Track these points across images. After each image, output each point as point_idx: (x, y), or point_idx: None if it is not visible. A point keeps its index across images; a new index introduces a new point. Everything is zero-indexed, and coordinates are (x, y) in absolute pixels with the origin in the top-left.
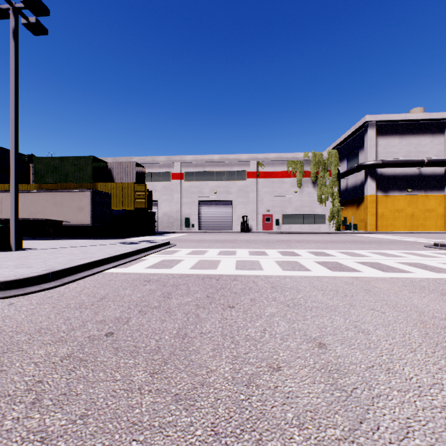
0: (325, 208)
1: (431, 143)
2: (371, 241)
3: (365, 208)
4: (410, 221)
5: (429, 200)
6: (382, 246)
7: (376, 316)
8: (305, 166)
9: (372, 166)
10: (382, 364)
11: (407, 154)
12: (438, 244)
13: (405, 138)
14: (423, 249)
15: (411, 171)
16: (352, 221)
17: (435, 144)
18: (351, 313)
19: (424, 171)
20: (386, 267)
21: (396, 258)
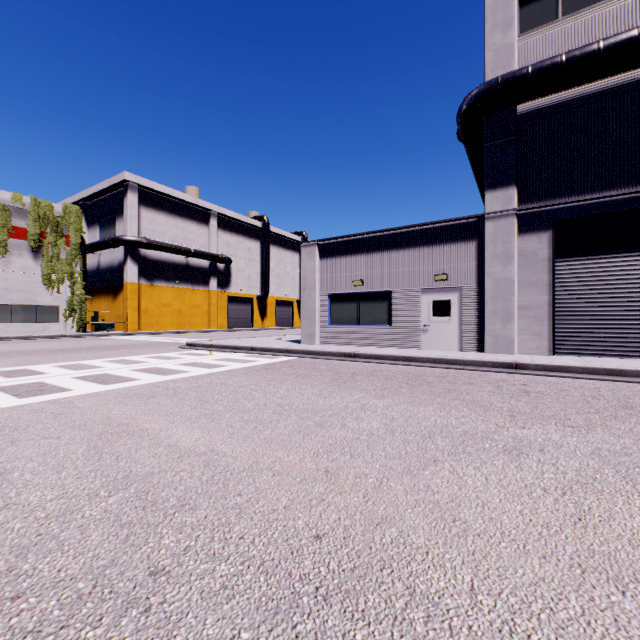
0: (59, 295)
1: (198, 232)
2: (123, 345)
3: (125, 300)
4: (179, 319)
5: (196, 295)
6: (133, 351)
7: (44, 445)
8: (16, 217)
9: (134, 244)
10: (3, 502)
11: (175, 238)
12: (190, 343)
13: (174, 218)
14: (174, 351)
15: (179, 260)
16: (108, 317)
17: (201, 234)
18: (4, 454)
19: (191, 261)
20: (114, 378)
21: (135, 365)
